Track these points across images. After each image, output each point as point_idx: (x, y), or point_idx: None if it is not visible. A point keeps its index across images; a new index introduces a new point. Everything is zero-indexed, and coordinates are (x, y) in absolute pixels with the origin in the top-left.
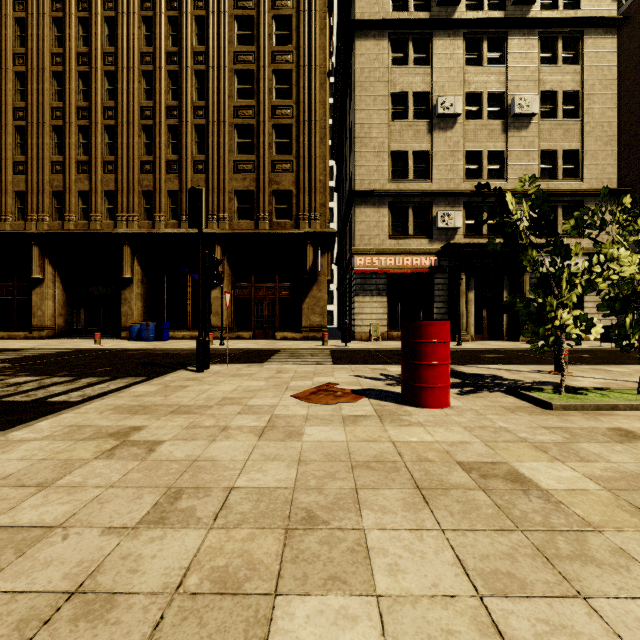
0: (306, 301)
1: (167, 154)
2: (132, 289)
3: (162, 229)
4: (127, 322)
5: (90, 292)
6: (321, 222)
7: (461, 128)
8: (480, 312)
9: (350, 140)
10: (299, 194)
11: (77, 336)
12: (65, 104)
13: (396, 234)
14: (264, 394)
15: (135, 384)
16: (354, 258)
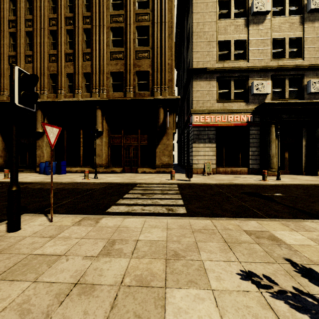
0: (158, 147)
1: (66, 49)
2: (43, 139)
3: (61, 98)
4: (40, 161)
5: (20, 142)
6: (169, 92)
7: (269, 22)
8: (283, 154)
9: (187, 43)
10: (154, 73)
11: None
12: (0, 18)
13: (221, 99)
14: None
15: None
16: (192, 116)
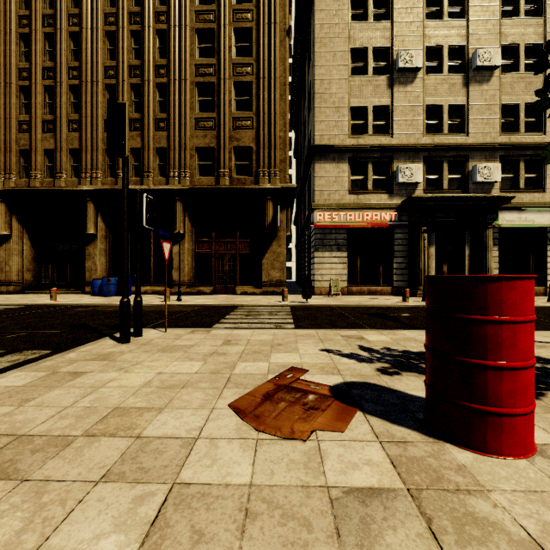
0: (266, 256)
1: (130, 112)
2: (96, 245)
3: None
4: (91, 277)
5: (58, 248)
6: (281, 178)
7: (421, 82)
8: (440, 267)
9: (309, 101)
10: (259, 150)
11: (45, 291)
12: (31, 64)
13: (355, 189)
14: (187, 397)
15: (19, 365)
16: (314, 213)
